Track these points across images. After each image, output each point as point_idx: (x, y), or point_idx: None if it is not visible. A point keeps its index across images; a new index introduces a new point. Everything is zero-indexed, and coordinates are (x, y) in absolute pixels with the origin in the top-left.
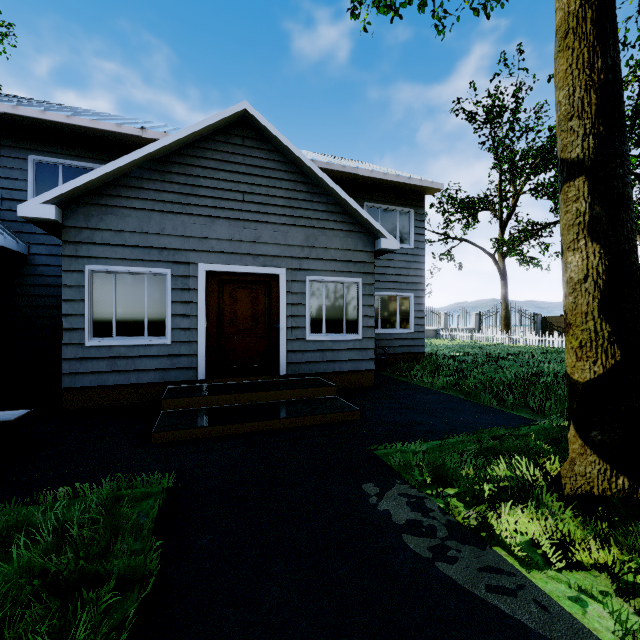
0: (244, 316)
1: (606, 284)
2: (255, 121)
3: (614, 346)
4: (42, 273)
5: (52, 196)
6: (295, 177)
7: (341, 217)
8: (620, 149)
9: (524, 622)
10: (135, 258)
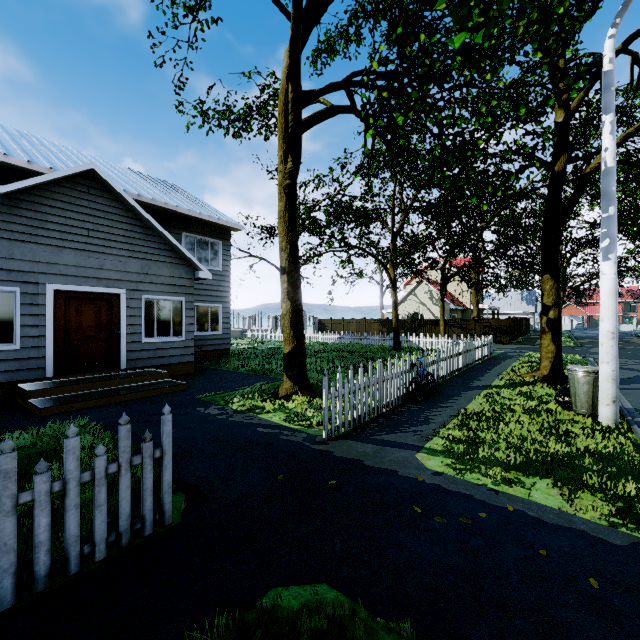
0: (89, 325)
1: (292, 316)
2: (100, 177)
3: (294, 339)
4: None
5: None
6: (133, 221)
7: (169, 253)
8: (296, 267)
9: (253, 422)
10: None
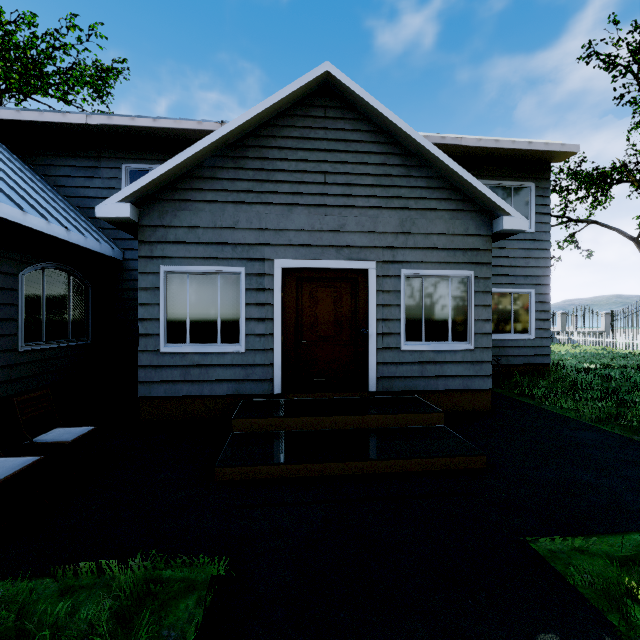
0: (326, 320)
1: None
2: (338, 85)
3: None
4: (134, 277)
5: (127, 193)
6: (387, 148)
7: (446, 193)
8: None
9: None
10: (208, 256)
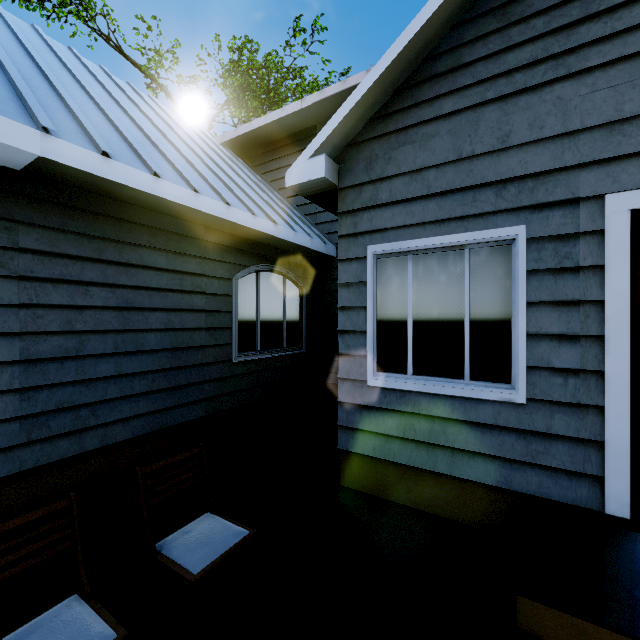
0: None
1: None
2: None
3: None
4: None
5: (321, 141)
6: None
7: None
8: None
9: None
10: (445, 217)
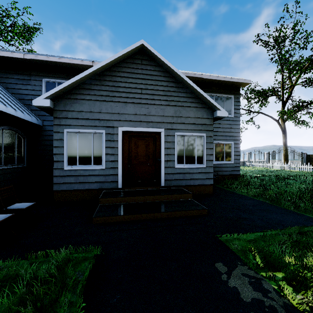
0: (142, 154)
1: None
2: (147, 50)
3: None
4: (48, 134)
5: (48, 95)
6: (169, 79)
7: (194, 100)
8: None
9: None
10: (87, 125)
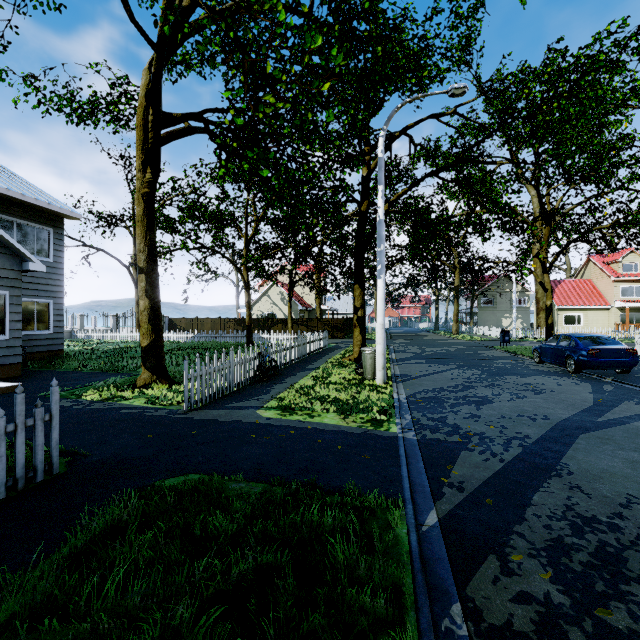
0: None
1: (151, 313)
2: None
3: (153, 333)
4: None
5: None
6: None
7: None
8: (155, 268)
9: (115, 407)
10: None
